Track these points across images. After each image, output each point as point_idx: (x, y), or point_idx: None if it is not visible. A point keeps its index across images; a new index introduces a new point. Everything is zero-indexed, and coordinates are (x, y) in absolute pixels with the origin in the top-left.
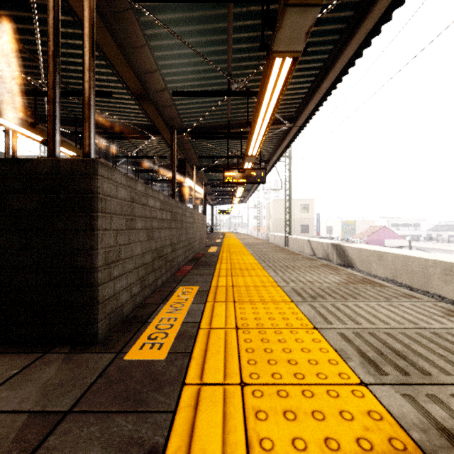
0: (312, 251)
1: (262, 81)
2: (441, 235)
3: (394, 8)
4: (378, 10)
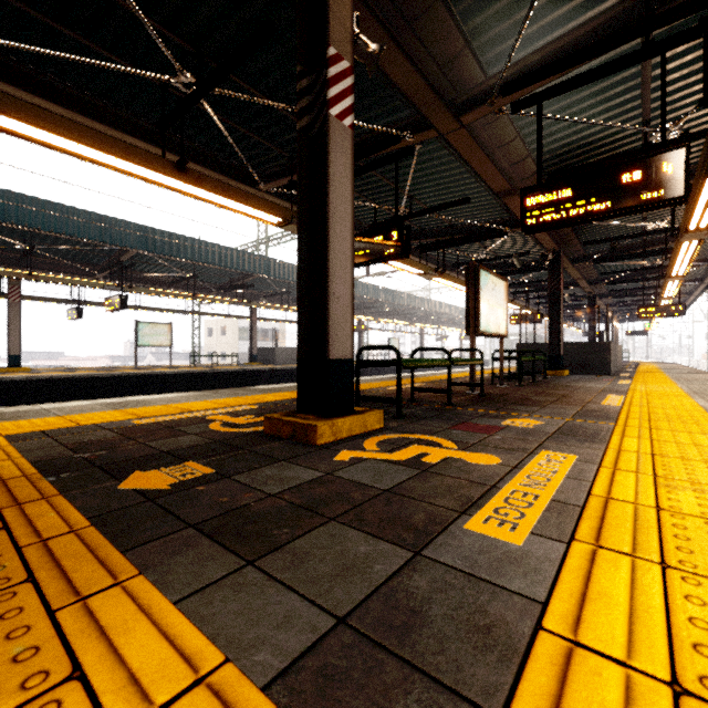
0: None
1: (664, 283)
2: None
3: None
4: None
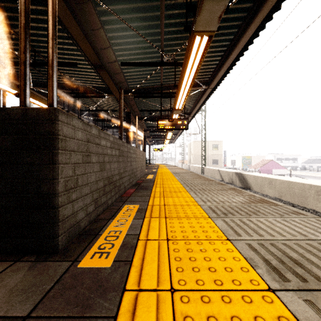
0: (221, 178)
1: (186, 54)
2: (312, 166)
3: (283, 0)
4: (271, 2)
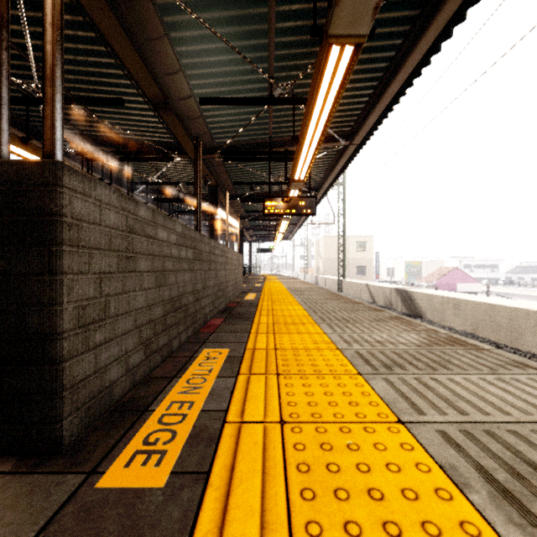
0: (371, 298)
1: (314, 80)
2: (523, 279)
3: None
4: None
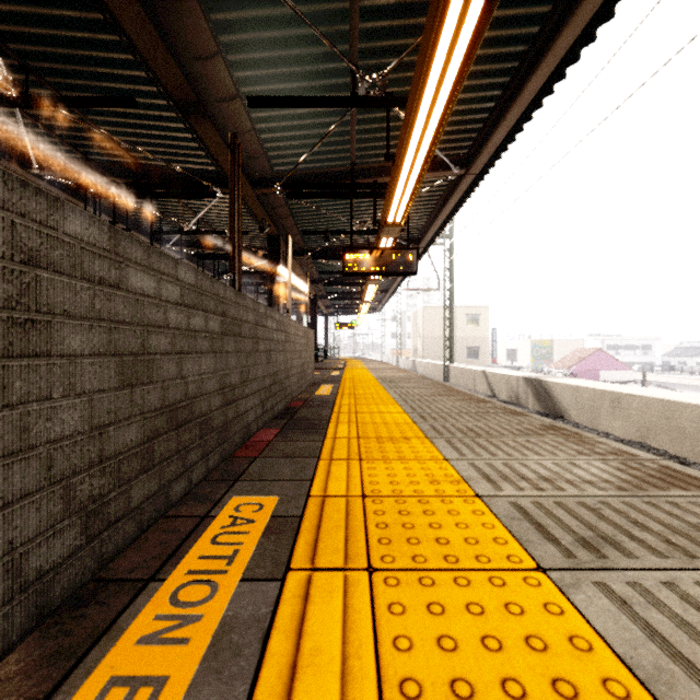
0: (490, 390)
1: (423, 47)
2: (686, 363)
3: None
4: None
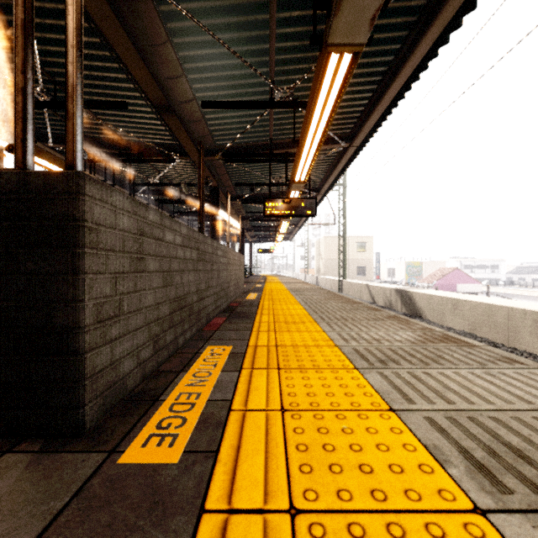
0: (371, 298)
1: (314, 86)
2: (524, 279)
3: None
4: None
